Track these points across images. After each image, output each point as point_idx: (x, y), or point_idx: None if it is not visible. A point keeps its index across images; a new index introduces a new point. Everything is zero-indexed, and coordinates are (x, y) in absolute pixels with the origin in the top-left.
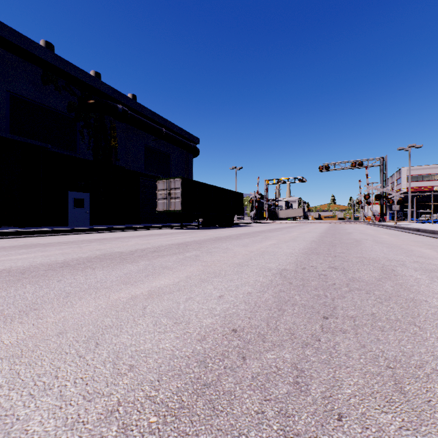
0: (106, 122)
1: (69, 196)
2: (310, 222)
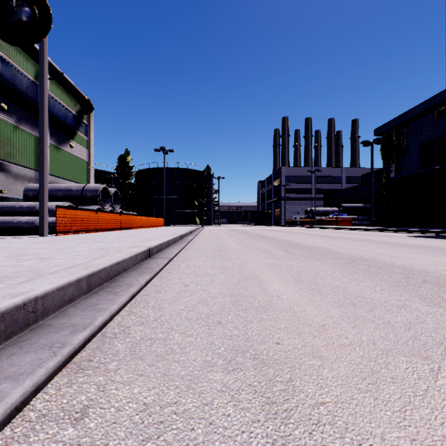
0: None
1: None
2: None
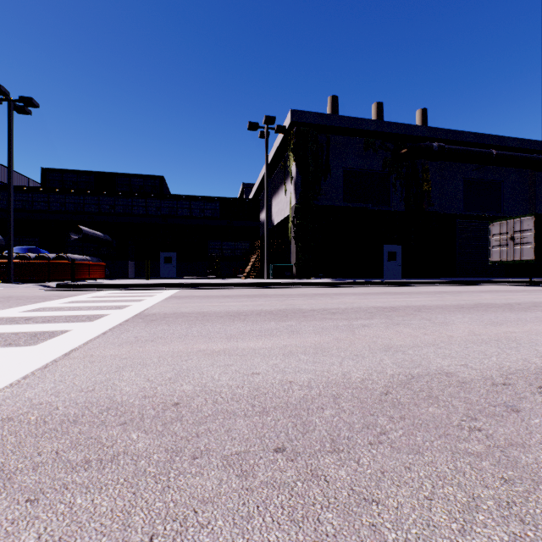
0: (417, 166)
1: (383, 250)
2: None
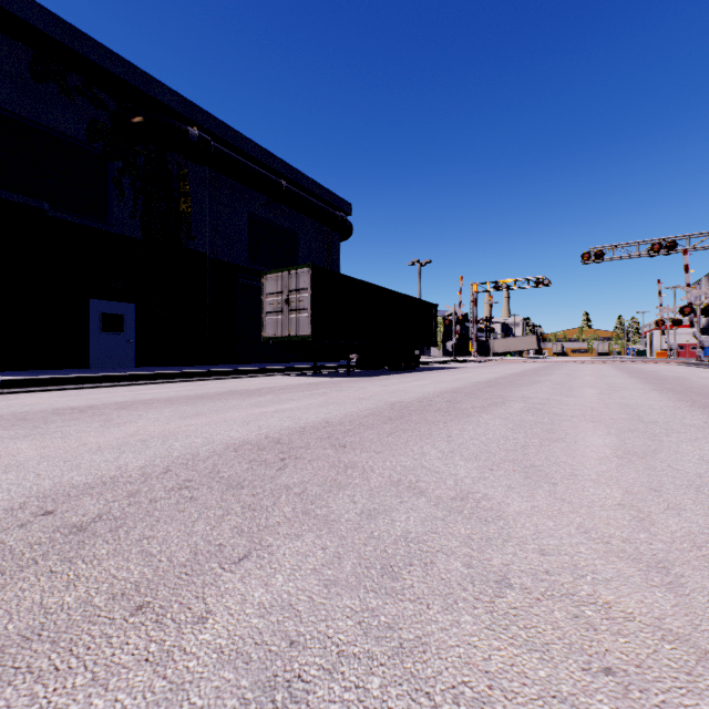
0: (170, 165)
1: (92, 309)
2: (562, 360)
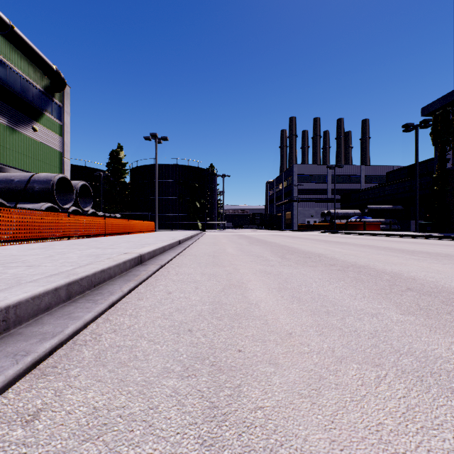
0: None
1: None
2: None
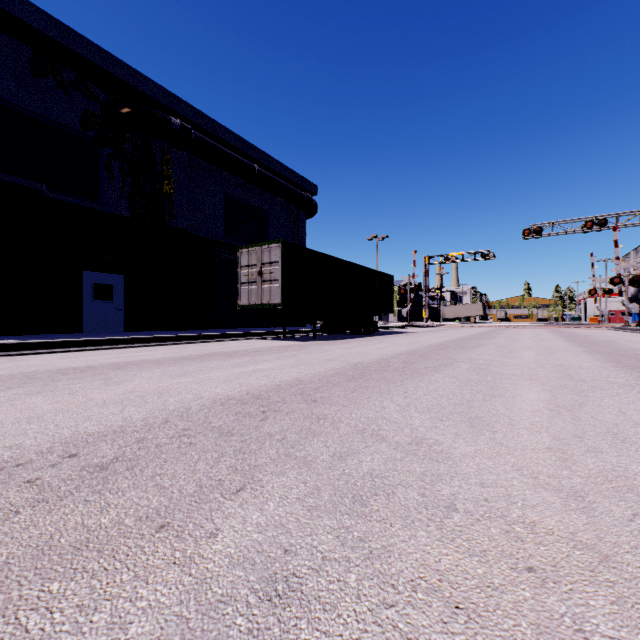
0: (154, 151)
1: (85, 280)
2: (505, 325)
